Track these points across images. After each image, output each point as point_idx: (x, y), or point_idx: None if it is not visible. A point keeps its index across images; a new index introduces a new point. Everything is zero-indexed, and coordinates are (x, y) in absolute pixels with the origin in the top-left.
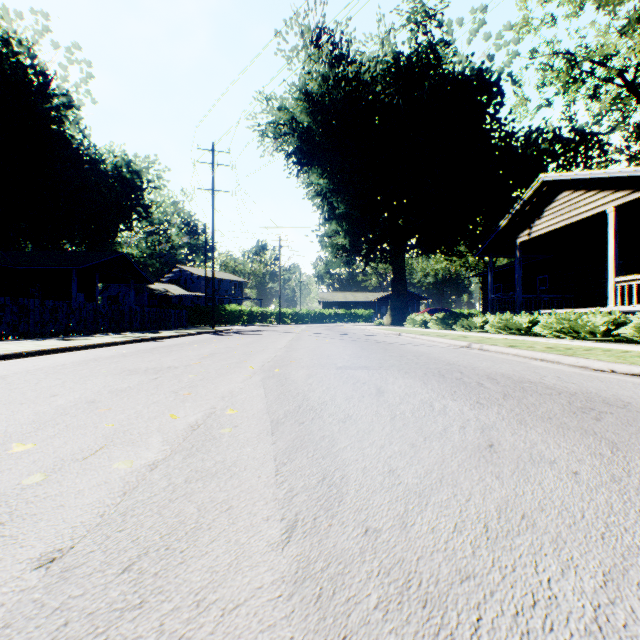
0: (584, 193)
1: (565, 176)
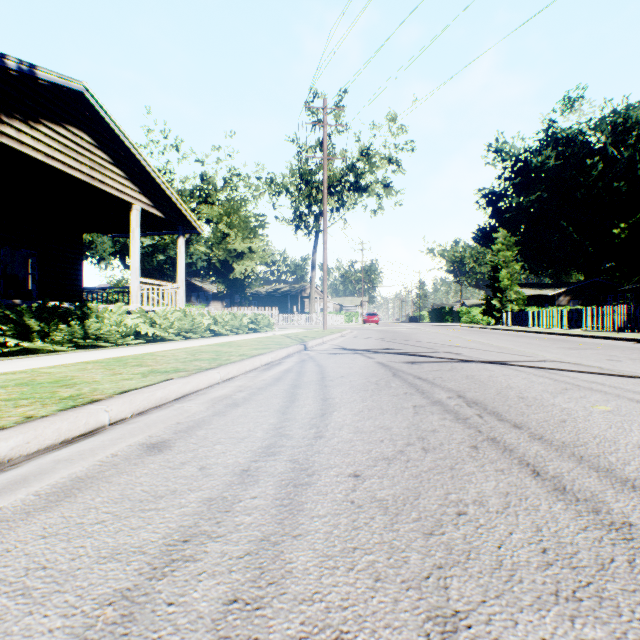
0: (114, 165)
1: (122, 134)
